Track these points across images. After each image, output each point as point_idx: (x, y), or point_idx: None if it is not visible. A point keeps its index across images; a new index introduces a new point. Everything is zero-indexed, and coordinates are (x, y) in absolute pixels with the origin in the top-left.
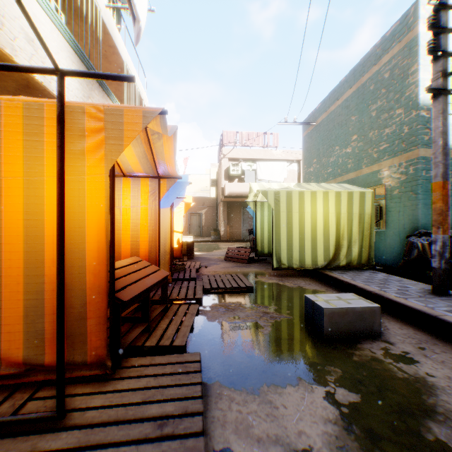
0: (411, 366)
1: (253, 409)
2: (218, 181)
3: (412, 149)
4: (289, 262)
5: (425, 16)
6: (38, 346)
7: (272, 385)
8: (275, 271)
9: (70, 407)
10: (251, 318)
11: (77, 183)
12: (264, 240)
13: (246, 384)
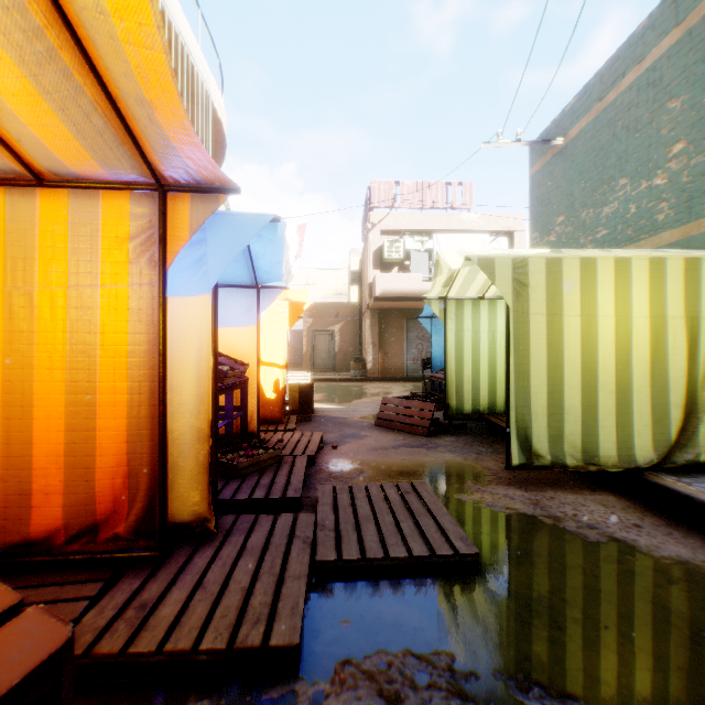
0: None
1: None
2: (363, 273)
3: None
4: (555, 449)
5: None
6: None
7: None
8: (502, 464)
9: None
10: None
11: None
12: (464, 384)
13: None
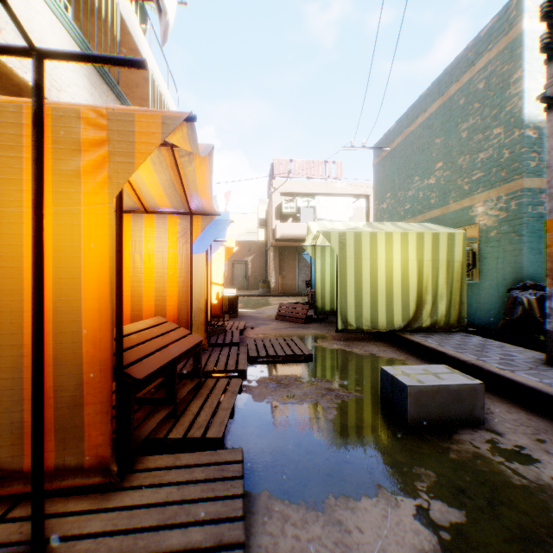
0: (530, 467)
1: (315, 533)
2: (268, 221)
3: (514, 178)
4: (358, 322)
5: (531, 9)
6: (15, 444)
7: (341, 497)
8: (339, 334)
9: (55, 535)
10: (310, 396)
11: (69, 217)
12: (325, 294)
13: (305, 494)
